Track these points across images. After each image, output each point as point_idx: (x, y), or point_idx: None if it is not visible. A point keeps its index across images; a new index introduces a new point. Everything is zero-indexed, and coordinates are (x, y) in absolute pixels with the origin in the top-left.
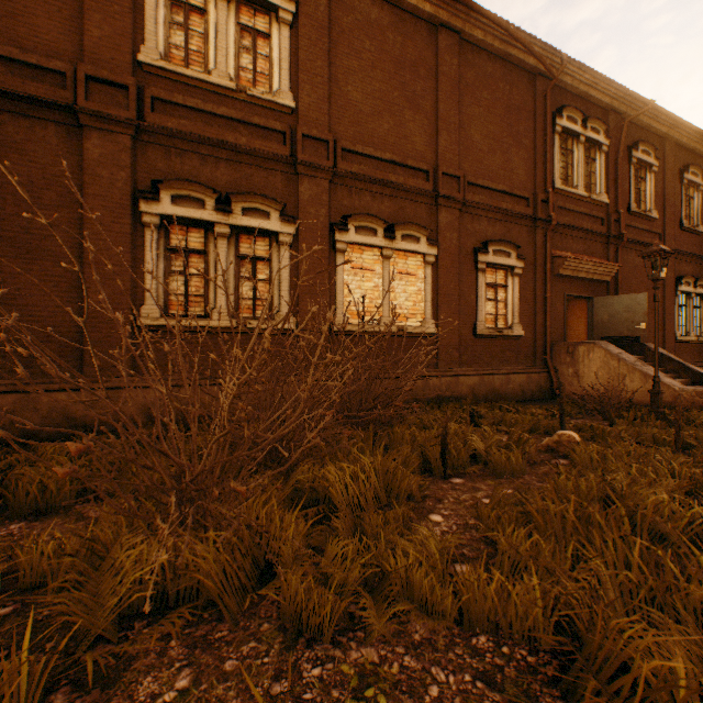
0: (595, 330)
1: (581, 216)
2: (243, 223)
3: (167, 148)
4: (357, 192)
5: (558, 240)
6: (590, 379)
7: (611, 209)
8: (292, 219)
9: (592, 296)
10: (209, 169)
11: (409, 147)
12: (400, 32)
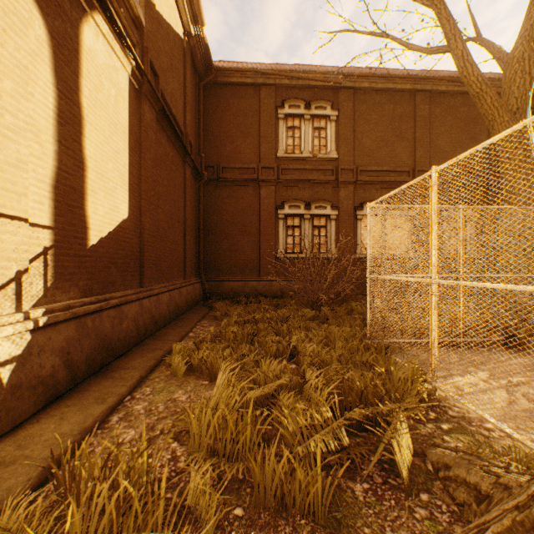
0: None
1: None
2: (315, 213)
3: (286, 187)
4: (368, 189)
5: None
6: None
7: None
8: (336, 208)
9: None
10: (301, 192)
11: (397, 161)
12: (392, 103)
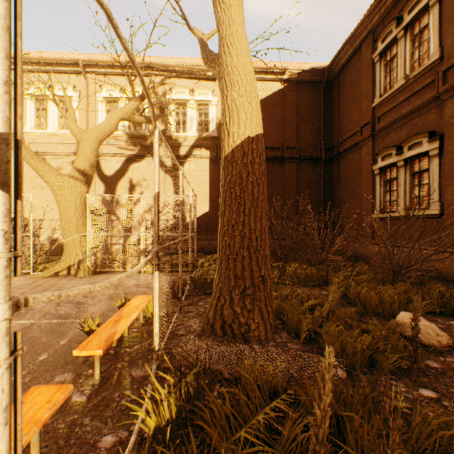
0: None
1: None
2: (408, 155)
3: (383, 136)
4: None
5: None
6: None
7: None
8: (435, 137)
9: None
10: (397, 134)
11: None
12: None
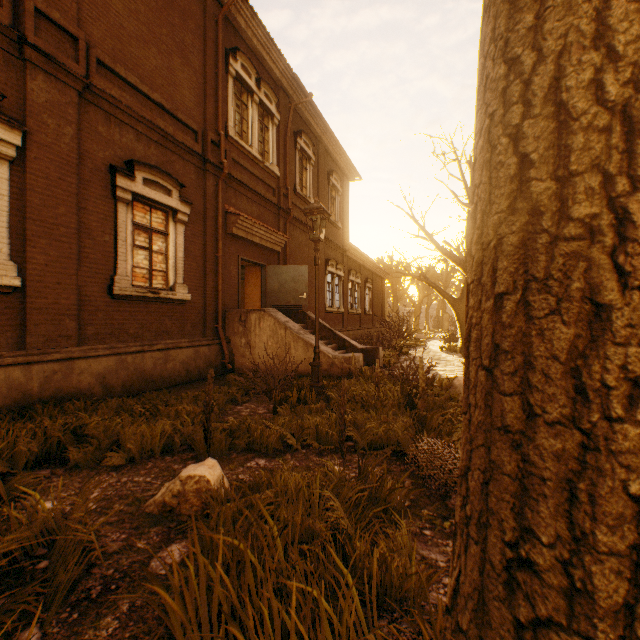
0: (269, 298)
1: (256, 180)
2: None
3: None
4: None
5: (233, 196)
6: (262, 350)
7: (282, 183)
8: None
9: (266, 264)
10: None
11: None
12: None
